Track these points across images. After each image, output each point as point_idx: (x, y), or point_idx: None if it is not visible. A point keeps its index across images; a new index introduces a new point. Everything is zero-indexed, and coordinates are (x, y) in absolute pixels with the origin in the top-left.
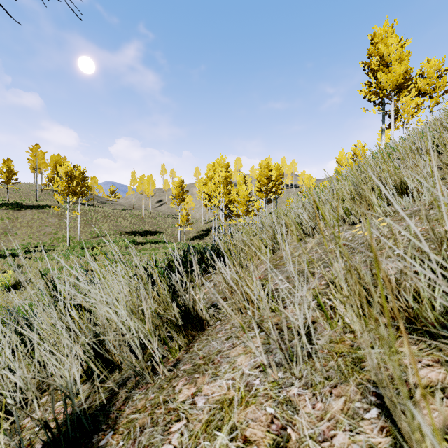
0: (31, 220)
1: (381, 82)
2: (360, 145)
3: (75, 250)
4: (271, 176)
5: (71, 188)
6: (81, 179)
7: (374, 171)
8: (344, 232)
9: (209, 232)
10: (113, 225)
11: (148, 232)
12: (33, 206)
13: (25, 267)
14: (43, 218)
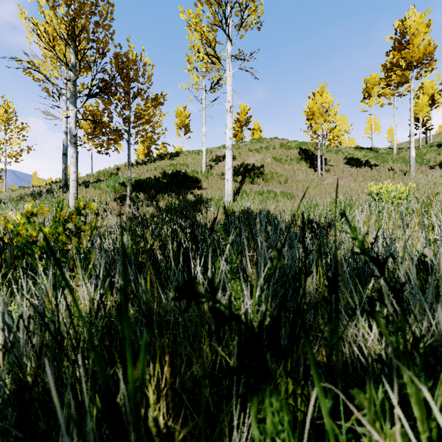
0: None
1: None
2: None
3: None
4: None
5: None
6: None
7: None
8: None
9: None
10: None
11: None
12: None
13: None
14: None
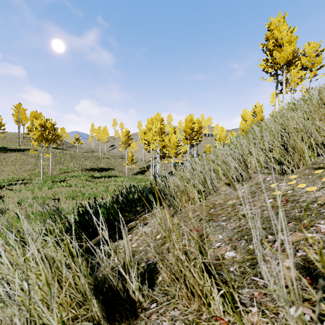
0: (15, 160)
1: (276, 58)
2: (258, 105)
3: (47, 183)
4: (194, 128)
5: (44, 136)
6: (52, 129)
7: (303, 123)
8: (277, 182)
9: (148, 168)
10: (77, 164)
11: (103, 169)
12: (17, 149)
13: (6, 197)
14: (24, 159)
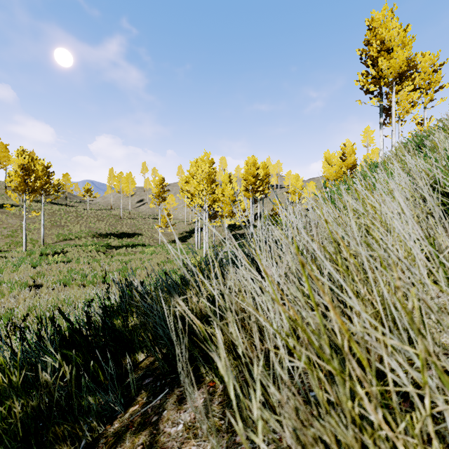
0: None
1: (382, 69)
2: (349, 144)
3: (31, 257)
4: (258, 175)
5: (28, 184)
6: (45, 174)
7: None
8: None
9: (192, 233)
10: (86, 227)
11: (125, 234)
12: None
13: None
14: (2, 219)
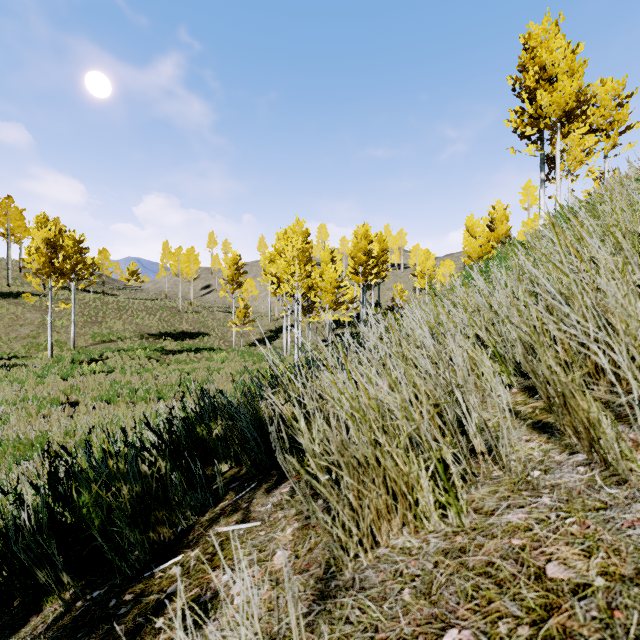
0: None
1: (542, 106)
2: (500, 206)
3: (59, 366)
4: (371, 251)
5: (55, 265)
6: (76, 252)
7: None
8: None
9: (280, 333)
10: (131, 324)
11: (185, 334)
12: (2, 293)
13: None
14: (16, 313)
